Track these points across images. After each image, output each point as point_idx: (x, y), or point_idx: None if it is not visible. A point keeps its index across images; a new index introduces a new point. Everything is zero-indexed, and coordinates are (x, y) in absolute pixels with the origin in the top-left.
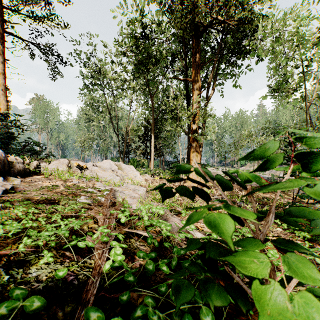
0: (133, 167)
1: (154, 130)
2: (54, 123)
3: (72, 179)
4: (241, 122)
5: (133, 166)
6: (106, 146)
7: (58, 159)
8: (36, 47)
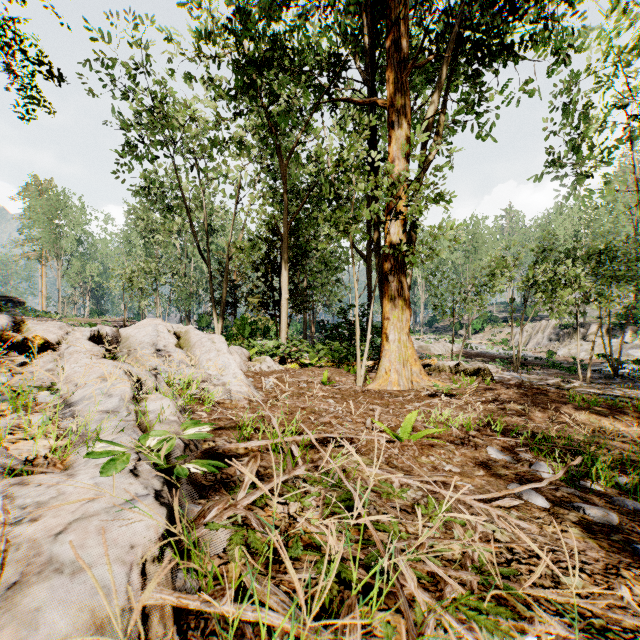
0: (221, 340)
1: (291, 249)
2: (74, 239)
3: None
4: (475, 242)
5: (243, 333)
6: (186, 290)
7: None
8: None
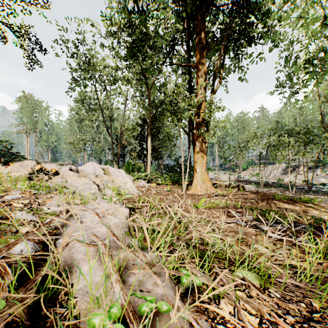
0: (123, 172)
1: (152, 129)
2: (43, 123)
3: (8, 192)
4: (243, 124)
5: (128, 170)
6: (99, 149)
7: (22, 161)
8: (8, 27)
